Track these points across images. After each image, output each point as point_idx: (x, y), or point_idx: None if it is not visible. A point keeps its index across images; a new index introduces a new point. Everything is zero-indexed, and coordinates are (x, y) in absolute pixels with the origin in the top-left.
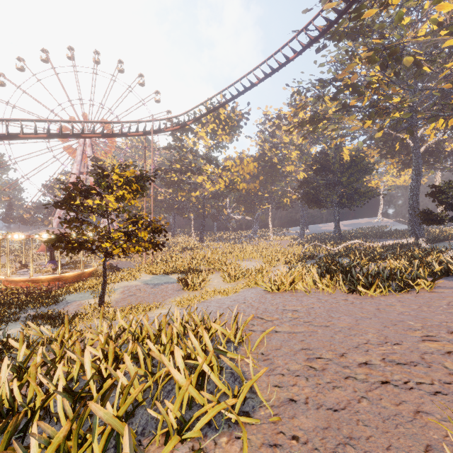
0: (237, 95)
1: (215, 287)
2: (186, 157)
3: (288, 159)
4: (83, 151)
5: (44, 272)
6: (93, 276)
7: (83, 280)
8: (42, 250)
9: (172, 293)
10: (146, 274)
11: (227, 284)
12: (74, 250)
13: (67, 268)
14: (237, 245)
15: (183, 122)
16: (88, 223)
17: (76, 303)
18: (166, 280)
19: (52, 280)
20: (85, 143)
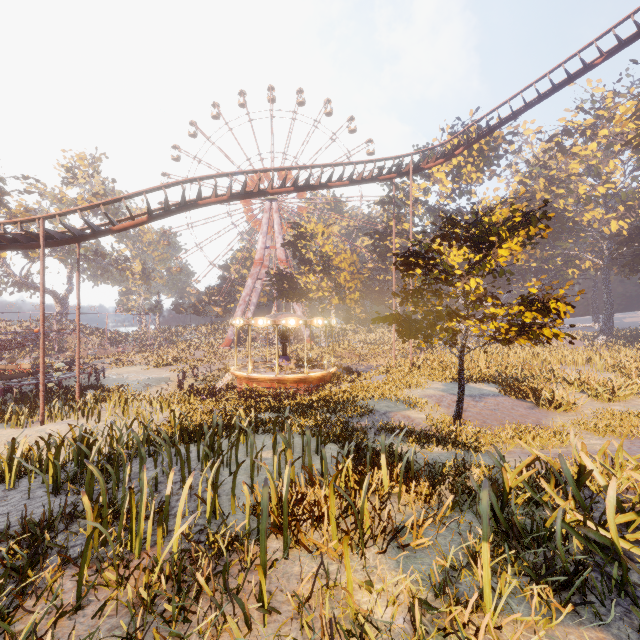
0: (550, 93)
1: (592, 407)
2: (404, 214)
3: (590, 200)
4: (268, 218)
5: (286, 369)
6: (343, 379)
7: (326, 384)
8: (227, 346)
9: (528, 412)
10: (424, 380)
11: (607, 404)
12: (429, 335)
13: (300, 367)
14: (495, 345)
15: (448, 153)
16: (442, 293)
17: (397, 414)
18: (477, 391)
19: (297, 381)
20: (272, 208)
